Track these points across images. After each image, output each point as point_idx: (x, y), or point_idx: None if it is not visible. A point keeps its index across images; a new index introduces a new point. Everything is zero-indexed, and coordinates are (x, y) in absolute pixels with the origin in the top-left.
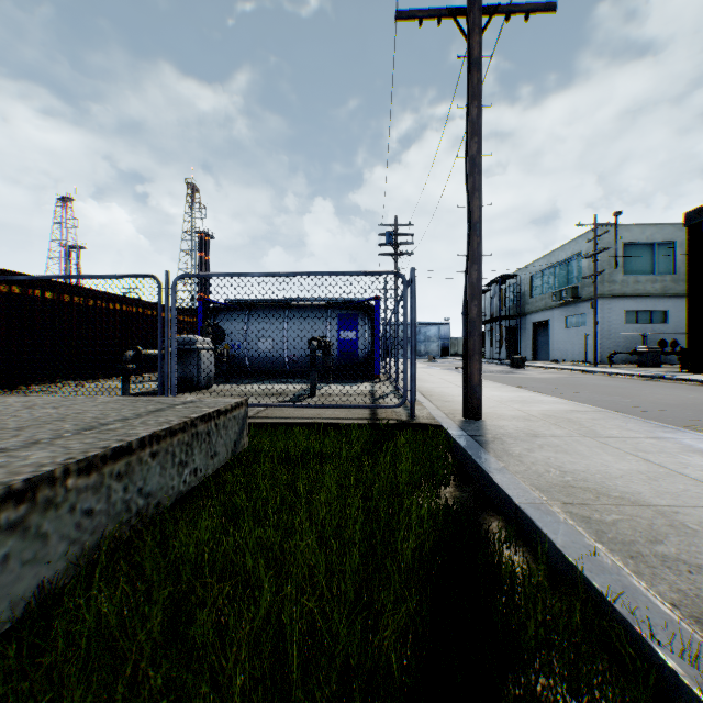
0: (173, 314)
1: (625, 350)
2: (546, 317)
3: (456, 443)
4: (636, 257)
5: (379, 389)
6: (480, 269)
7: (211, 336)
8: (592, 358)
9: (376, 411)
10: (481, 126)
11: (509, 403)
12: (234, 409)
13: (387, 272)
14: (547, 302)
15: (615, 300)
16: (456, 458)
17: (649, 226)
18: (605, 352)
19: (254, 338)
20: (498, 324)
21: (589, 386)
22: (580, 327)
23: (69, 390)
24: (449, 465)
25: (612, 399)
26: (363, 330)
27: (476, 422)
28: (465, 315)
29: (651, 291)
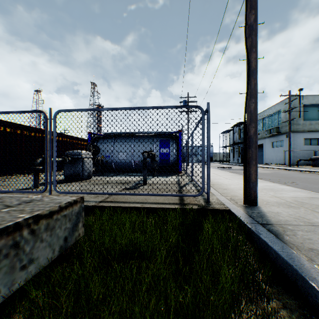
0: (54, 135)
1: (304, 159)
2: (262, 142)
3: (252, 231)
4: (310, 111)
5: (182, 180)
6: (256, 102)
7: (92, 151)
8: (287, 162)
9: (182, 197)
10: (257, 3)
11: (264, 191)
12: (65, 208)
13: (190, 106)
14: (262, 135)
15: (299, 133)
16: (253, 245)
17: (317, 96)
18: (294, 159)
19: (116, 152)
20: (237, 146)
21: (296, 178)
22: (280, 147)
23: (15, 180)
24: (258, 262)
25: (318, 186)
26: (172, 148)
27: (254, 208)
28: (244, 134)
29: (318, 129)
